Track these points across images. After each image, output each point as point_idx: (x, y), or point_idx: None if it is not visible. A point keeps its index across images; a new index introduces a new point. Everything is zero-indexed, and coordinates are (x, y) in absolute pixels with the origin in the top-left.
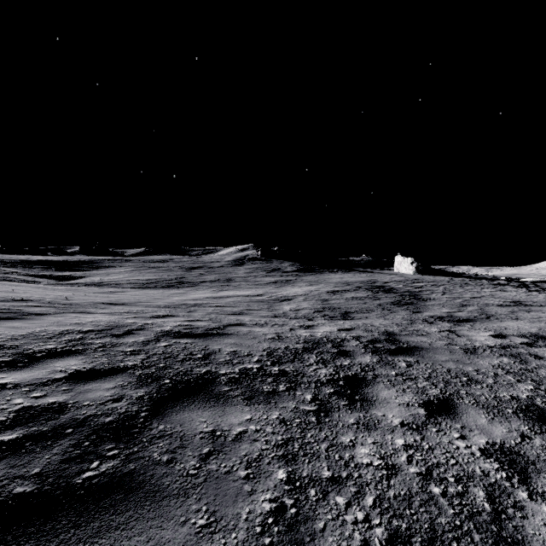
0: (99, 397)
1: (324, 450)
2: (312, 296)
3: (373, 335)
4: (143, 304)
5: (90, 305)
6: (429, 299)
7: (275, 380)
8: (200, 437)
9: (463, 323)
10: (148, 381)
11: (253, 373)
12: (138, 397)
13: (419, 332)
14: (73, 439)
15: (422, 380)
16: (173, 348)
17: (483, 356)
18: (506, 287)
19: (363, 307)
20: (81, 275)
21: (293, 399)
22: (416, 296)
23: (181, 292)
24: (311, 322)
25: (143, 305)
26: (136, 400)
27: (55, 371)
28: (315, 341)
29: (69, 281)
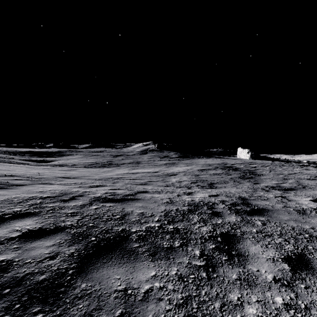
0: (39, 254)
1: (218, 310)
2: (189, 172)
3: (232, 200)
4: (86, 177)
5: (53, 179)
6: (262, 175)
7: (171, 237)
8: (114, 296)
9: (289, 191)
10: (79, 239)
11: (155, 230)
12: (69, 255)
13: (261, 197)
14: (7, 301)
15: (277, 237)
16: (100, 210)
17: (312, 216)
18: (308, 167)
19: (221, 180)
20: (53, 160)
21: (186, 255)
22: (253, 173)
23: (110, 170)
24: (190, 190)
25: (86, 179)
26: (68, 257)
27: (13, 230)
28: (195, 204)
29: (46, 163)
